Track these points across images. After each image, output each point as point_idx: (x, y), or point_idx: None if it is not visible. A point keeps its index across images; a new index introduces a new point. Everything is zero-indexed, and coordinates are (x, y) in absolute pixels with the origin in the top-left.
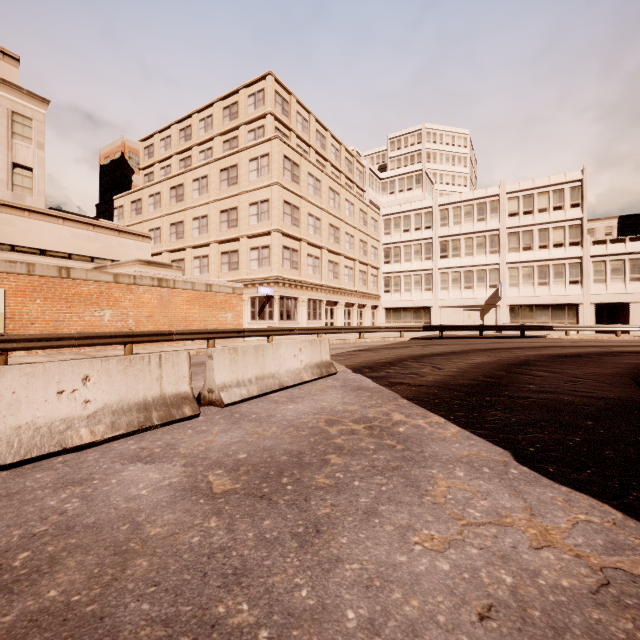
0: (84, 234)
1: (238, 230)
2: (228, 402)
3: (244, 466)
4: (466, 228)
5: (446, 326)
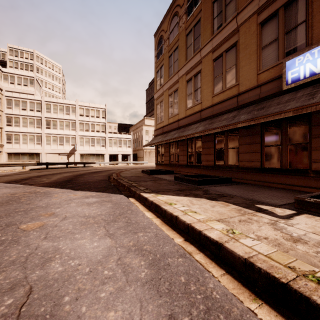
0: None
1: None
2: None
3: None
4: (60, 116)
5: (50, 163)
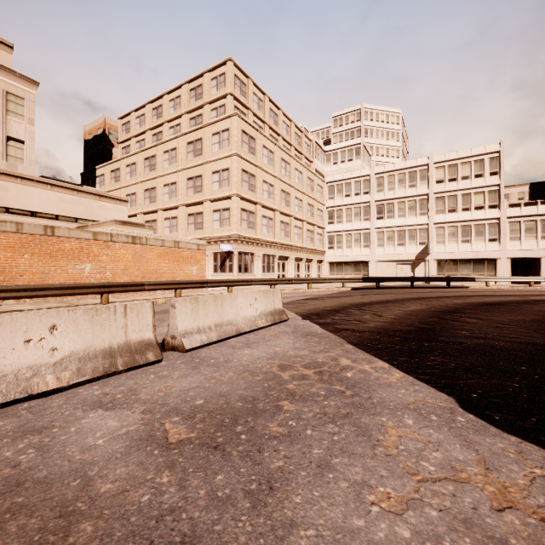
0: (69, 198)
1: (202, 195)
2: (189, 347)
3: (200, 413)
4: (399, 193)
5: (382, 278)
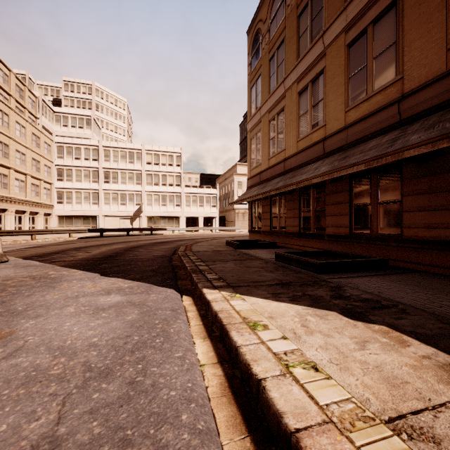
0: None
1: None
2: None
3: None
4: (122, 166)
5: (105, 229)
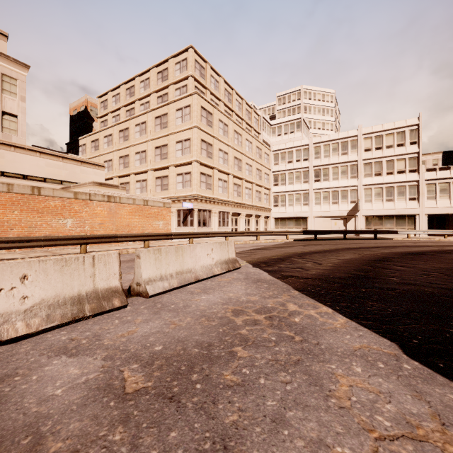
0: (55, 164)
1: (168, 161)
2: (152, 293)
3: (158, 360)
4: (333, 160)
5: (319, 231)
